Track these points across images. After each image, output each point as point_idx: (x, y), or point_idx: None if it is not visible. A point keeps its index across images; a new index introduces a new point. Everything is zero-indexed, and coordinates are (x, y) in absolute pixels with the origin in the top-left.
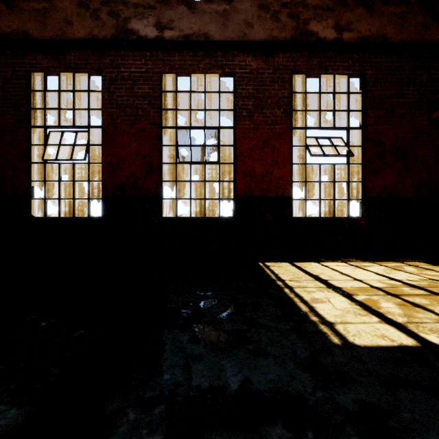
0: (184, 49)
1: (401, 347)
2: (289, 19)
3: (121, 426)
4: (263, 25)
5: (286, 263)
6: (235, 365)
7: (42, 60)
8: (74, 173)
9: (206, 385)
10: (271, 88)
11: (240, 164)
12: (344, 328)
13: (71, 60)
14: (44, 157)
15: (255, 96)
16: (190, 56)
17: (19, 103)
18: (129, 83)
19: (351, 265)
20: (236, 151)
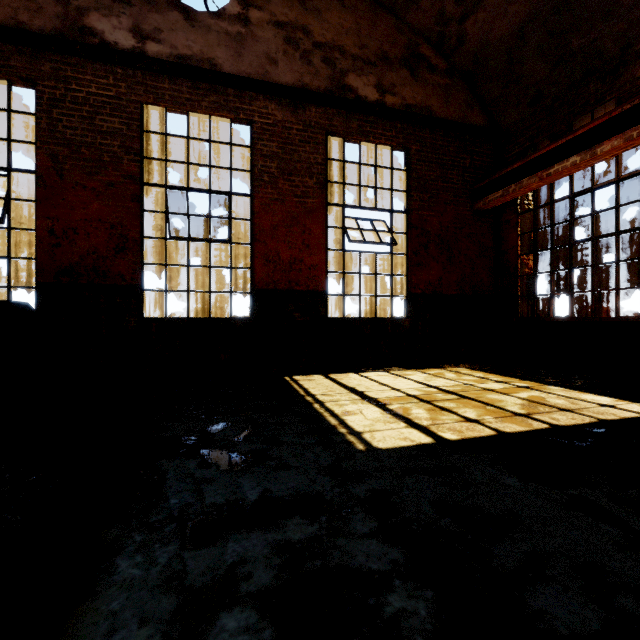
0: (179, 76)
1: (419, 445)
2: (324, 65)
3: (128, 547)
4: (291, 65)
5: (319, 376)
6: (254, 480)
7: None
8: None
9: (222, 501)
10: (302, 150)
11: (260, 245)
12: (371, 436)
13: None
14: None
15: (280, 157)
16: (187, 87)
17: None
18: (86, 109)
19: (393, 374)
20: (255, 228)
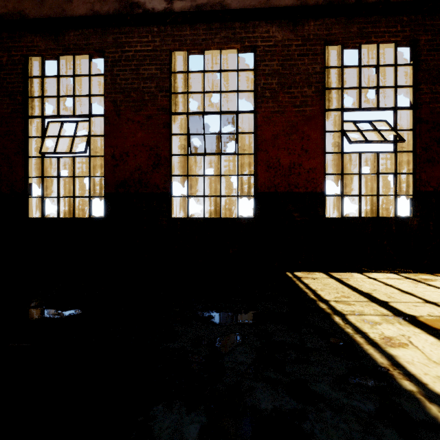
0: (197, 22)
1: None
2: None
3: None
4: None
5: (321, 274)
6: None
7: (39, 42)
8: (74, 167)
9: None
10: (300, 63)
11: (262, 154)
12: None
13: (71, 41)
14: (42, 150)
15: (280, 73)
16: (203, 29)
17: (15, 91)
18: (134, 64)
19: (406, 277)
20: (258, 139)
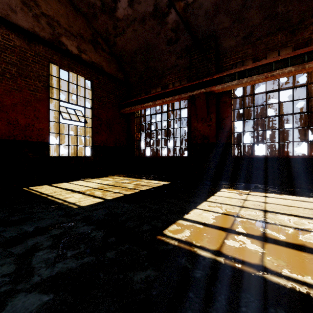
0: None
1: (98, 202)
2: (48, 26)
3: None
4: (26, 18)
5: (46, 186)
6: (29, 225)
7: None
8: None
9: (16, 234)
10: (33, 66)
11: (3, 114)
12: (79, 203)
13: None
14: None
15: (19, 66)
16: None
17: None
18: None
19: (86, 181)
20: None
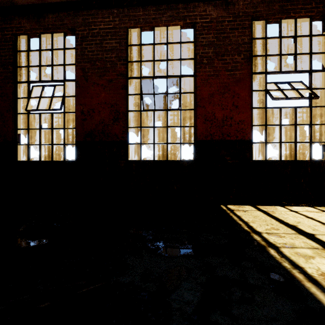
0: (148, 4)
1: None
2: None
3: None
4: None
5: (249, 207)
6: None
7: (25, 24)
8: (52, 121)
9: None
10: (231, 35)
11: (200, 109)
12: None
13: (49, 22)
14: (28, 108)
15: (215, 44)
16: (153, 10)
17: (7, 62)
18: (98, 39)
19: (322, 210)
20: (197, 98)
